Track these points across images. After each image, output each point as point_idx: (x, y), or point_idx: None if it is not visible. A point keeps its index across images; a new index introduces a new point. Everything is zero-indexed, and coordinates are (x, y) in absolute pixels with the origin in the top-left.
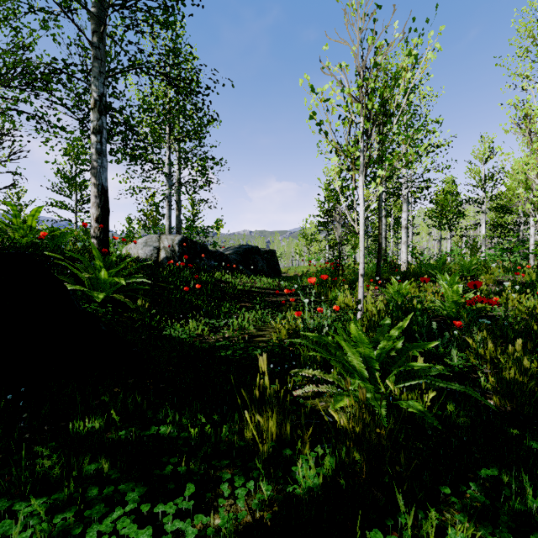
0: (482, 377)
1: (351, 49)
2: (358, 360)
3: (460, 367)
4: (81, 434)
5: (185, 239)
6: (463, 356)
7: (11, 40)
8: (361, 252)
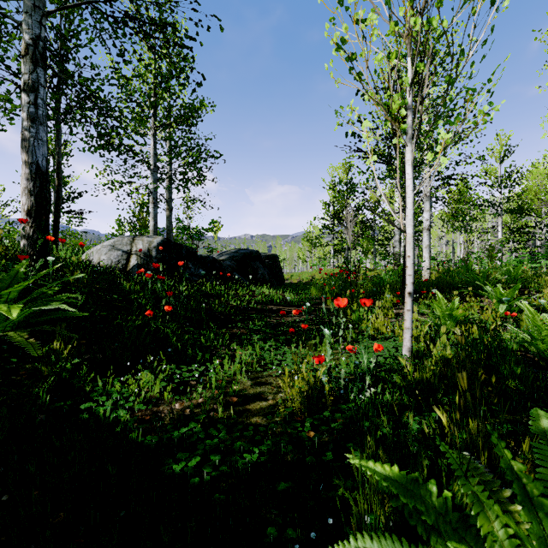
0: None
1: None
2: None
3: None
4: None
5: (166, 242)
6: None
7: None
8: (408, 259)
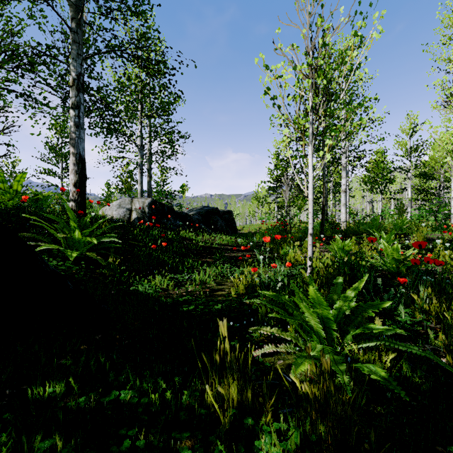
0: (432, 335)
1: (302, 31)
2: (316, 321)
3: (406, 322)
4: (41, 399)
5: (154, 202)
6: (409, 312)
7: (2, 28)
8: (310, 214)
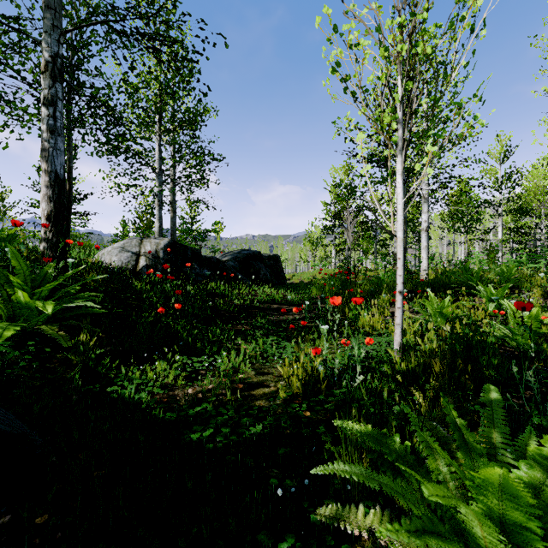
0: None
1: None
2: (493, 534)
3: None
4: None
5: (172, 244)
6: None
7: None
8: (399, 261)
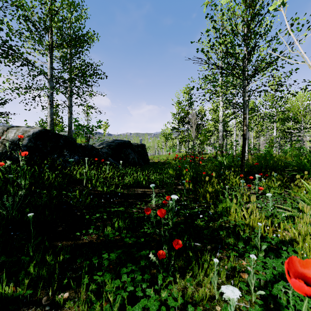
0: None
1: None
2: None
3: None
4: None
5: (44, 132)
6: None
7: None
8: None
